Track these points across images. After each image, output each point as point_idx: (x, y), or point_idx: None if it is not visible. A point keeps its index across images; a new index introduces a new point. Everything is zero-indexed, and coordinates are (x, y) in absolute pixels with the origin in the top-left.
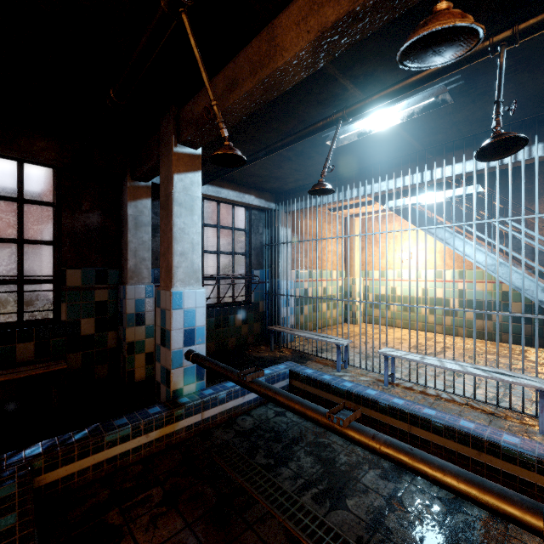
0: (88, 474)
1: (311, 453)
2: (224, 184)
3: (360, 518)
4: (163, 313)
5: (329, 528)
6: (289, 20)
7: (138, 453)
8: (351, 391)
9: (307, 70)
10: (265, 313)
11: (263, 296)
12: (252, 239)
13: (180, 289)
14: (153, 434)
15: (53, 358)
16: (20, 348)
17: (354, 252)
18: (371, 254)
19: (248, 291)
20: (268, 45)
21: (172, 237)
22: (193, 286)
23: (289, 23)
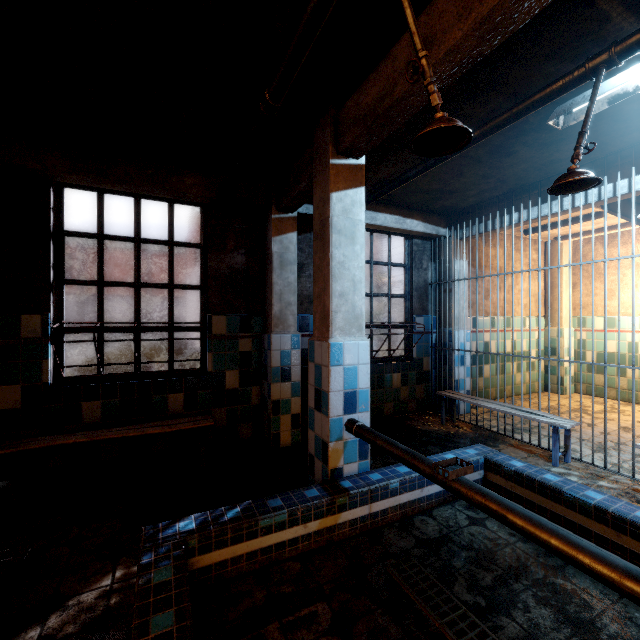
0: (242, 564)
1: (546, 601)
2: (380, 207)
3: None
4: (318, 369)
5: None
6: None
7: (294, 546)
8: (605, 508)
9: None
10: (431, 372)
11: (428, 350)
12: (414, 276)
13: (339, 340)
14: (311, 525)
15: (200, 412)
16: (171, 399)
17: (561, 291)
18: (590, 293)
19: (408, 343)
20: None
21: (330, 274)
22: (354, 336)
23: None
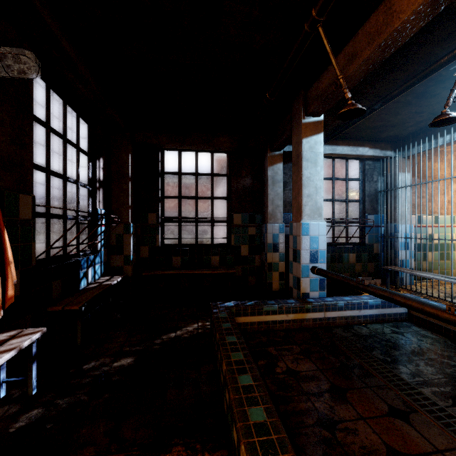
0: (255, 326)
1: (432, 365)
2: (339, 142)
3: None
4: (295, 238)
5: (450, 415)
6: None
7: (281, 324)
8: None
9: (425, 18)
10: (380, 254)
11: (378, 239)
12: (366, 187)
13: (307, 221)
14: (290, 316)
15: (227, 267)
16: (213, 259)
17: None
18: None
19: (362, 233)
20: (384, 15)
21: (302, 184)
22: (316, 219)
23: None
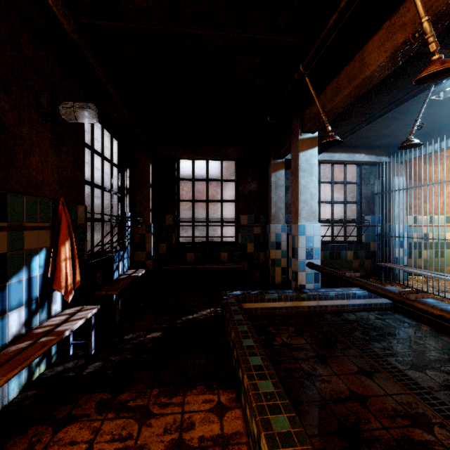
0: (258, 311)
1: (402, 343)
2: (337, 149)
3: (436, 381)
4: (293, 238)
5: (405, 375)
6: (373, 46)
7: (280, 310)
8: None
9: (389, 69)
10: (376, 252)
11: (374, 237)
12: (363, 189)
13: (303, 223)
14: (288, 303)
15: (235, 262)
16: (222, 255)
17: None
18: None
19: (359, 233)
20: (359, 64)
21: (299, 191)
22: (312, 221)
23: (373, 48)
